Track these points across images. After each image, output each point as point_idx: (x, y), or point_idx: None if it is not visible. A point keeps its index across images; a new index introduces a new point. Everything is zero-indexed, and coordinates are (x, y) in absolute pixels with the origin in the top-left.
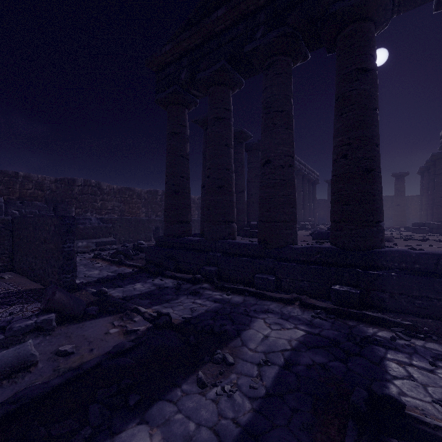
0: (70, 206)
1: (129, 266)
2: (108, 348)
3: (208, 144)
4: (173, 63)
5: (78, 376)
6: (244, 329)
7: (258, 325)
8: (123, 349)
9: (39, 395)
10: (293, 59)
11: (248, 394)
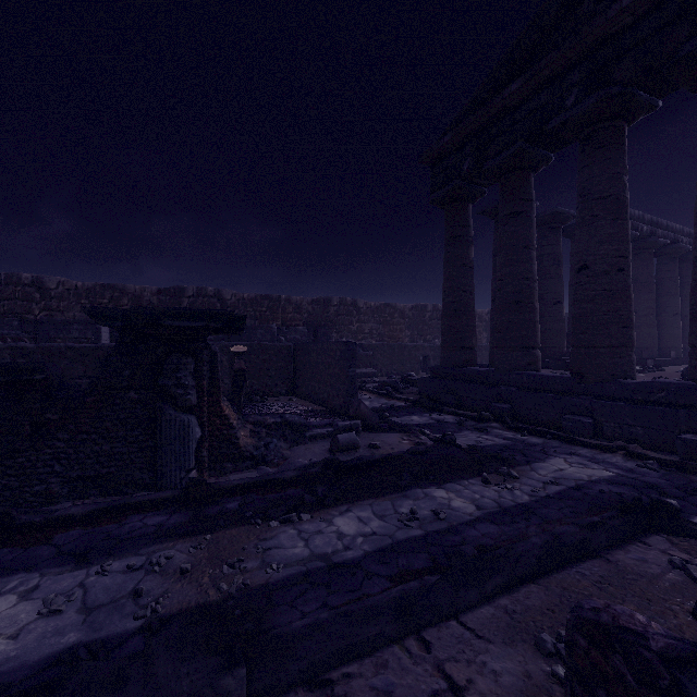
0: (330, 331)
1: (400, 400)
2: (405, 450)
3: (499, 249)
4: (452, 153)
5: (390, 458)
6: (536, 462)
7: (555, 461)
8: (417, 451)
9: (370, 460)
10: (627, 119)
11: (528, 493)
